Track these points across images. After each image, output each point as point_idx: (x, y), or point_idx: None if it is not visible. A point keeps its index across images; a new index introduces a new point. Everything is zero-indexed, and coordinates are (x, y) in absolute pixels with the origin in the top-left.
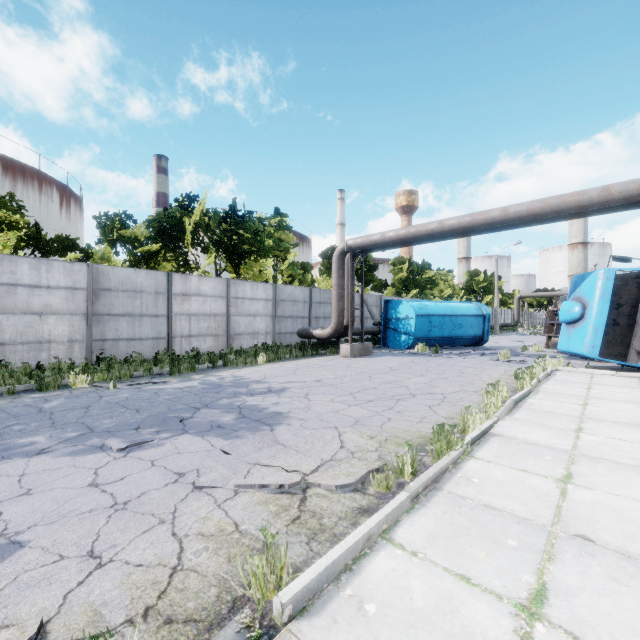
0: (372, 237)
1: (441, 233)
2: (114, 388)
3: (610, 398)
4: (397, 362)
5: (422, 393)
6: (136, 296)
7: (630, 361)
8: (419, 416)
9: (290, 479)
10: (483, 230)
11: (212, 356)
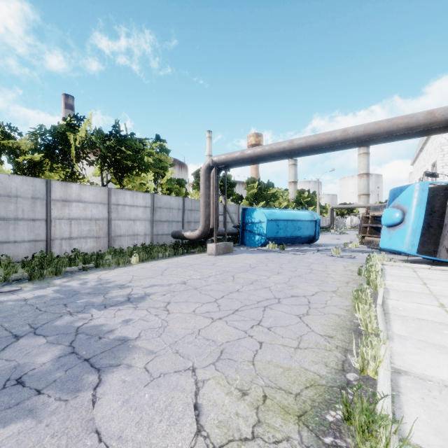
0: (233, 154)
1: (291, 151)
2: None
3: None
4: (254, 259)
5: (286, 296)
6: (10, 201)
7: (441, 257)
8: (294, 336)
9: None
10: (324, 149)
11: (86, 257)
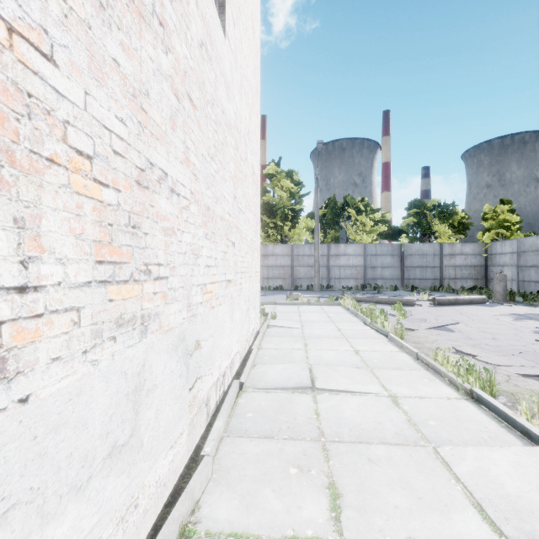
0: None
1: None
2: None
3: None
4: None
5: None
6: None
7: None
8: None
9: (462, 349)
10: None
11: None
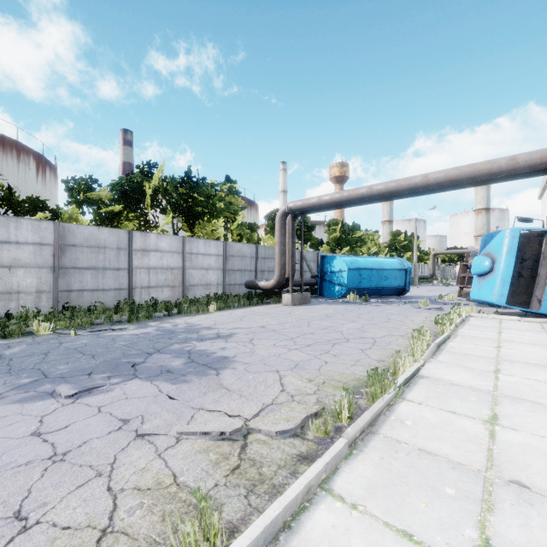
0: (310, 200)
1: (370, 197)
2: (75, 335)
3: (519, 341)
4: (332, 310)
5: (355, 337)
6: (99, 251)
7: (533, 308)
8: (353, 359)
9: (231, 425)
10: (406, 194)
11: (168, 305)
